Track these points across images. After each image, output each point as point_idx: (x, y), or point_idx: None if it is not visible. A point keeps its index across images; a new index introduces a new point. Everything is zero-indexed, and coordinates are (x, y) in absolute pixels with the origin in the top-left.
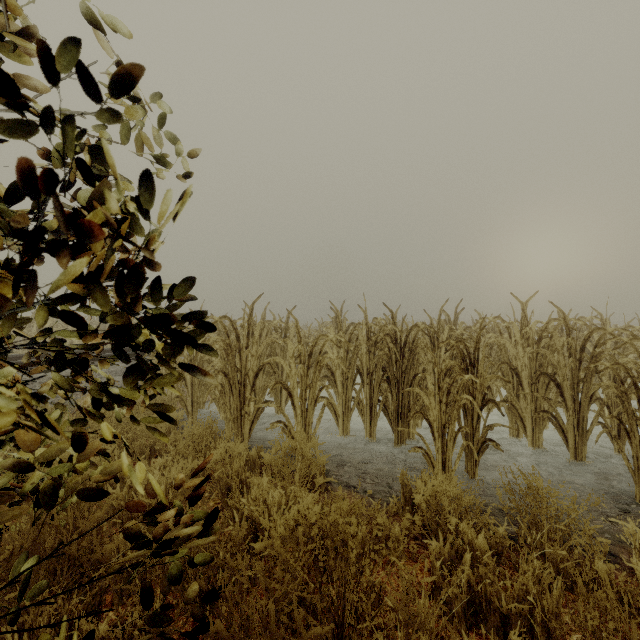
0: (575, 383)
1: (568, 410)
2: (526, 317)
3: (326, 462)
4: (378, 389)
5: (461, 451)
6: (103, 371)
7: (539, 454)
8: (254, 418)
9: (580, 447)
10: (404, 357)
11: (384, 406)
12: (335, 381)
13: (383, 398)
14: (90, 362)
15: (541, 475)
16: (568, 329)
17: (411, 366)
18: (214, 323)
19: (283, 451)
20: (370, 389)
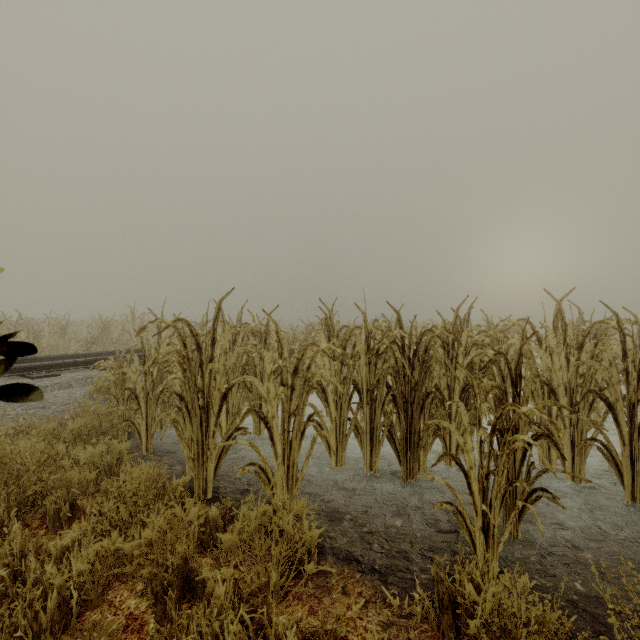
0: (636, 405)
1: (623, 438)
2: (564, 319)
3: (319, 540)
4: (381, 410)
5: (514, 516)
6: (43, 384)
7: (583, 492)
8: (221, 452)
9: (639, 485)
10: (414, 370)
11: (388, 431)
12: (327, 400)
13: (388, 422)
14: (30, 372)
15: (600, 529)
16: (623, 335)
17: (423, 381)
18: (165, 328)
19: (253, 525)
20: (371, 410)
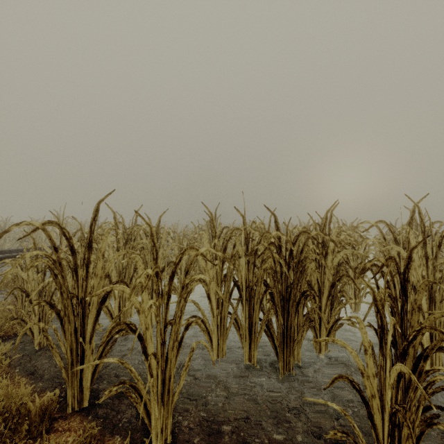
0: None
1: None
2: (423, 221)
3: None
4: (259, 306)
5: None
6: None
7: None
8: (99, 357)
9: None
10: (290, 269)
11: (266, 326)
12: (209, 296)
13: (266, 318)
14: None
15: None
16: None
17: (299, 280)
18: (32, 230)
19: None
20: (249, 305)
